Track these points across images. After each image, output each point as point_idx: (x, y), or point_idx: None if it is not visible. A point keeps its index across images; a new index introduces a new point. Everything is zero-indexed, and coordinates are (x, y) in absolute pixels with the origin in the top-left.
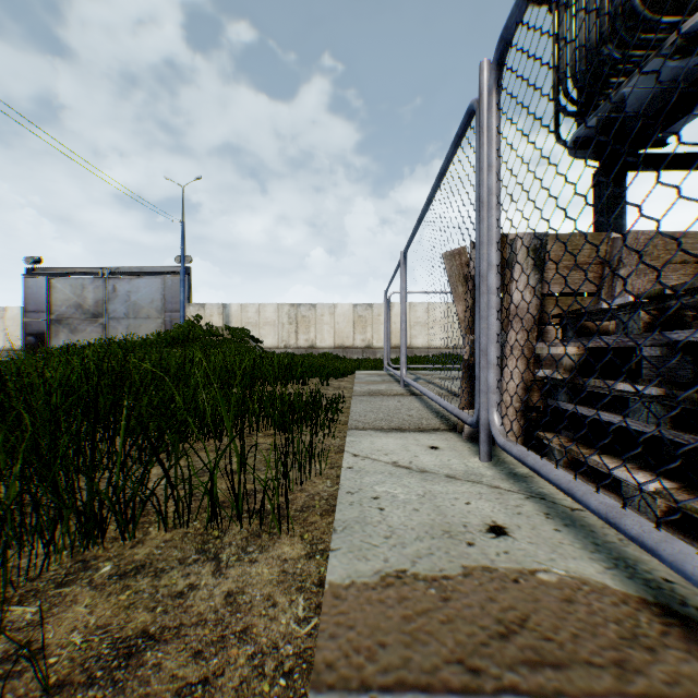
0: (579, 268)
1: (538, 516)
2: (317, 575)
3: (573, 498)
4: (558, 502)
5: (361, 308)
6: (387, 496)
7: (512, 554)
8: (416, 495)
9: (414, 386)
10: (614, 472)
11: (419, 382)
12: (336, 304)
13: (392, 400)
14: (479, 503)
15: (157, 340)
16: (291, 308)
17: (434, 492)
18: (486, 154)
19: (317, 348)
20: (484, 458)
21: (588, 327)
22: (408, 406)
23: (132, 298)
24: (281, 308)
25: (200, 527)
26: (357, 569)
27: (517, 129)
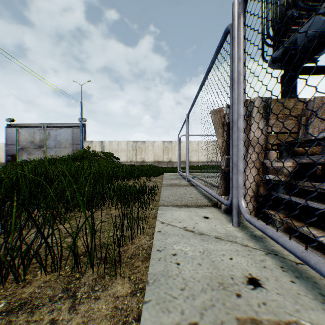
0: (310, 110)
1: (276, 269)
2: (137, 310)
3: (306, 264)
4: (286, 257)
5: (166, 143)
6: (181, 253)
7: (268, 305)
8: (198, 252)
9: (193, 181)
10: (323, 240)
11: (195, 179)
12: (154, 141)
13: (182, 189)
14: (238, 258)
15: (68, 158)
16: (133, 143)
17: (209, 249)
18: (237, 53)
19: (146, 162)
20: (235, 225)
21: (296, 151)
22: (190, 192)
23: (57, 138)
24: (129, 143)
25: (68, 270)
26: (161, 322)
27: (258, 33)
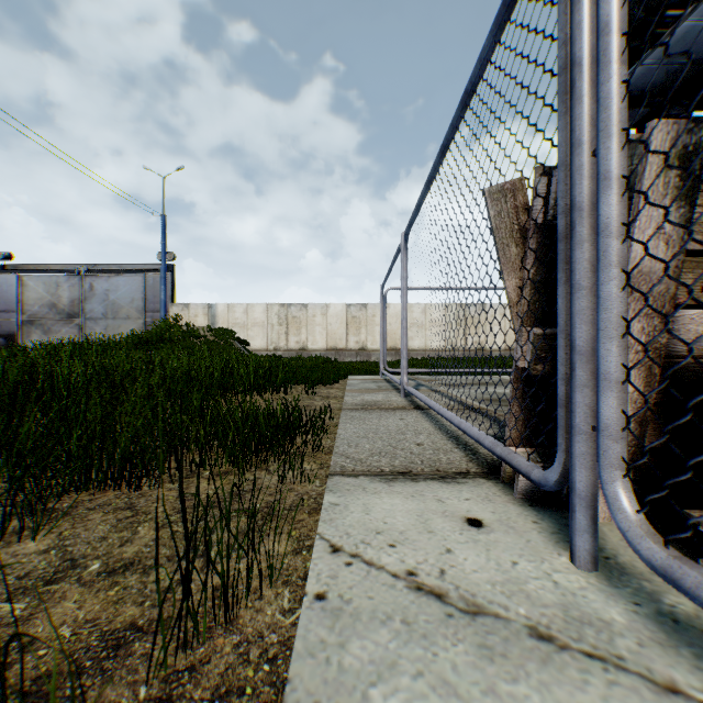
0: None
1: None
2: None
3: None
4: None
5: (355, 308)
6: None
7: None
8: None
9: (421, 399)
10: None
11: (421, 390)
12: (328, 304)
13: (392, 417)
14: None
15: (127, 342)
16: (281, 308)
17: None
18: None
19: (309, 350)
20: (585, 562)
21: None
22: (414, 427)
23: (111, 297)
24: (271, 308)
25: None
26: None
27: None
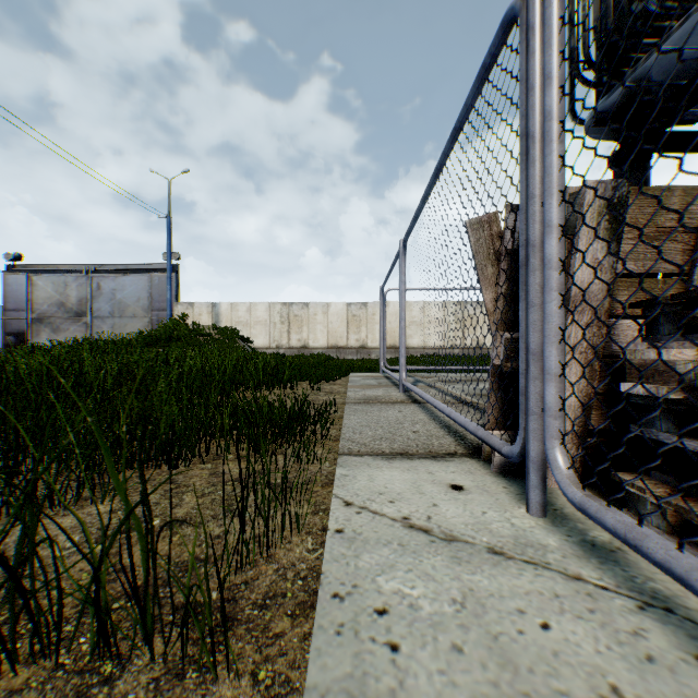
0: None
1: (688, 667)
2: None
3: None
4: None
5: (355, 307)
6: (401, 606)
7: None
8: (449, 602)
9: (418, 393)
10: None
11: (419, 386)
12: (329, 303)
13: (391, 410)
14: (564, 624)
15: (137, 340)
16: (283, 306)
17: (479, 592)
18: (540, 66)
19: (310, 348)
20: (536, 511)
21: (697, 319)
22: (411, 418)
23: (117, 296)
24: (273, 306)
25: (86, 650)
26: None
27: None
